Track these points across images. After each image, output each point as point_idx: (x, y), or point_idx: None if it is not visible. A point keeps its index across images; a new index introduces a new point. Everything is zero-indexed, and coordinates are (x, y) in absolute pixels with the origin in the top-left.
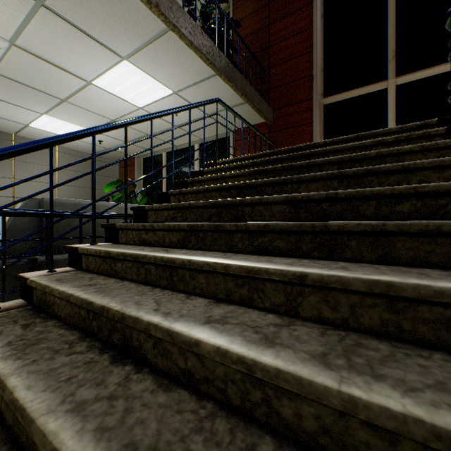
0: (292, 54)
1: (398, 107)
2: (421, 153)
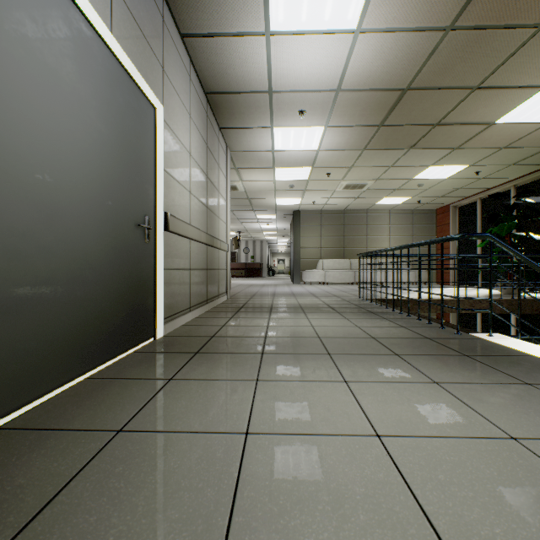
0: None
1: None
2: None
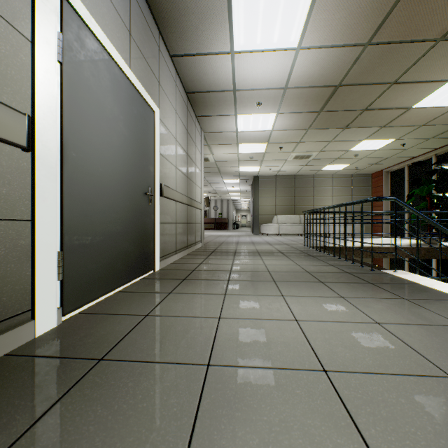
0: None
1: None
2: None
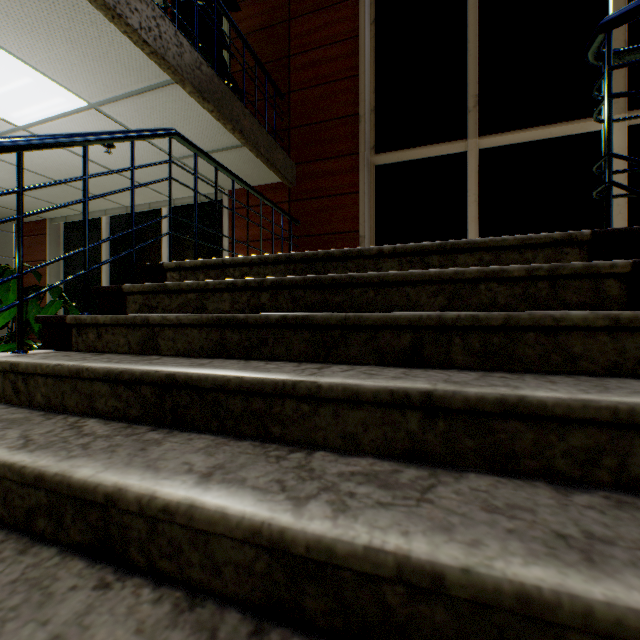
0: (327, 75)
1: (481, 183)
2: (608, 334)
